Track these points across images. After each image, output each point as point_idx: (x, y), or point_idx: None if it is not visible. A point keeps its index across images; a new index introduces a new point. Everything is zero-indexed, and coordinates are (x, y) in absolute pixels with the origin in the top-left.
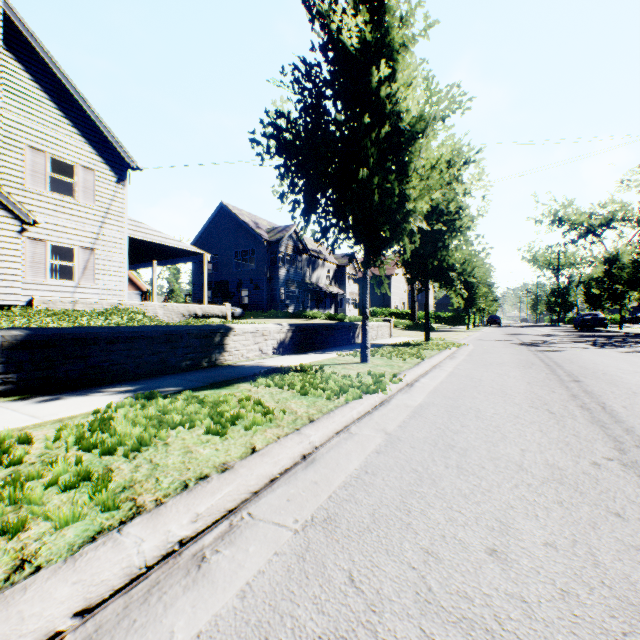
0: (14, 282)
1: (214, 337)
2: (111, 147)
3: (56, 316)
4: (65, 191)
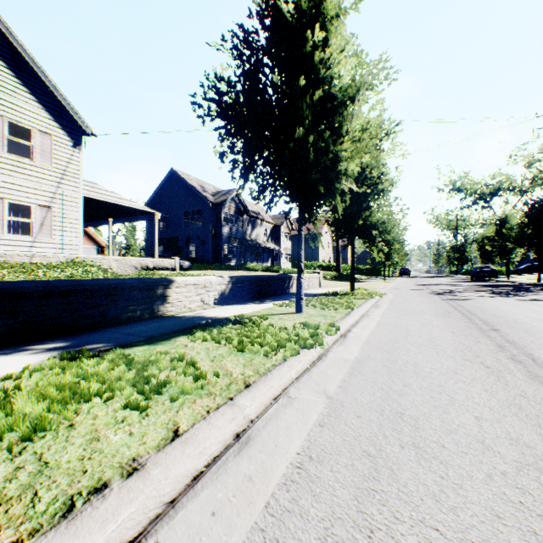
0: None
1: (156, 289)
2: (67, 114)
3: (12, 269)
4: (24, 154)
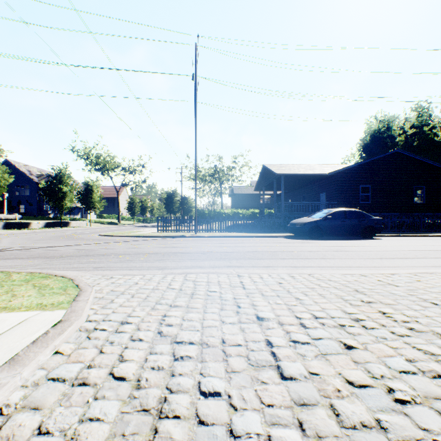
0: None
1: (29, 224)
2: None
3: None
4: None
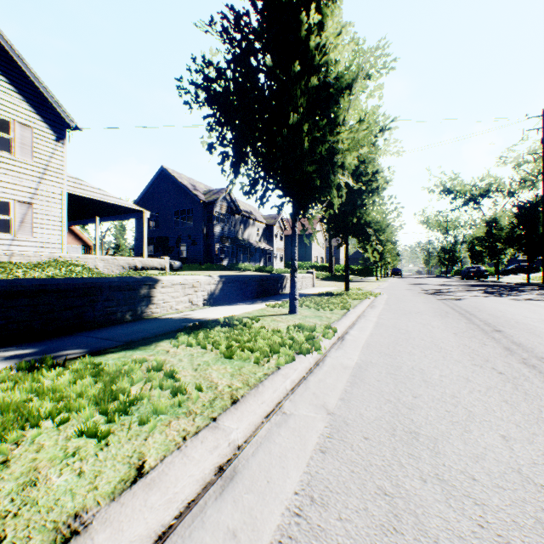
0: None
1: (140, 289)
2: (50, 106)
3: None
4: (4, 148)
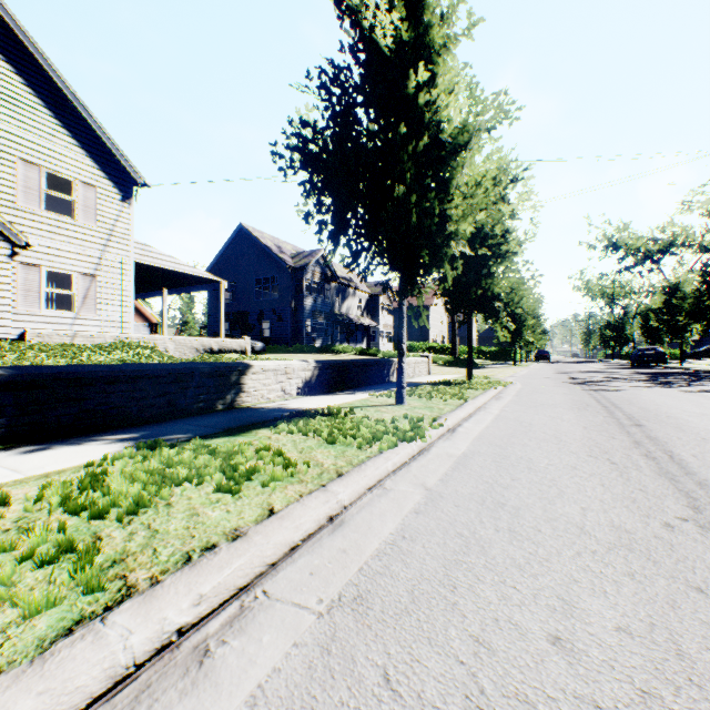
0: (4, 313)
1: (230, 376)
2: (115, 161)
3: (52, 351)
4: (63, 210)
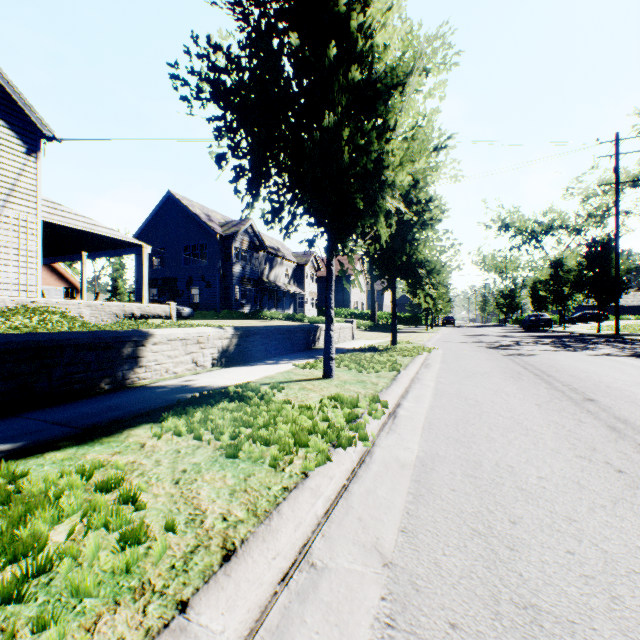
0: None
1: (121, 348)
2: (18, 109)
3: None
4: None
